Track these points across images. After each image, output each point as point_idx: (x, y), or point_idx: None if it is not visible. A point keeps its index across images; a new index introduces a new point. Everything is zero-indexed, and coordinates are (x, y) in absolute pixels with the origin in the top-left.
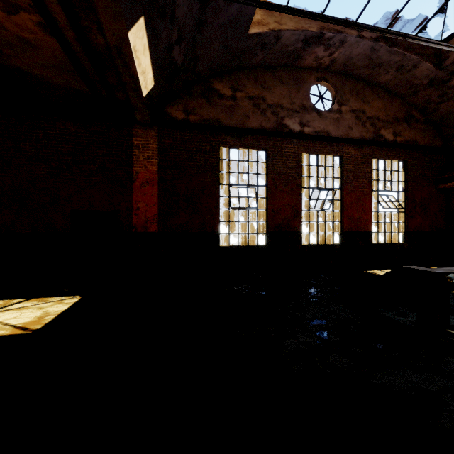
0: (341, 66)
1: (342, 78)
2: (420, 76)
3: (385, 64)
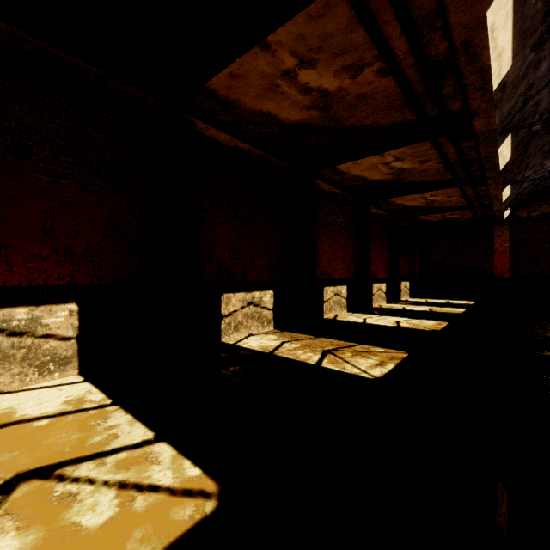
0: None
1: None
2: None
3: None
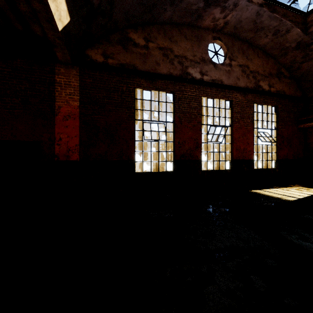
0: (232, 28)
1: (232, 39)
2: (290, 40)
3: (265, 29)
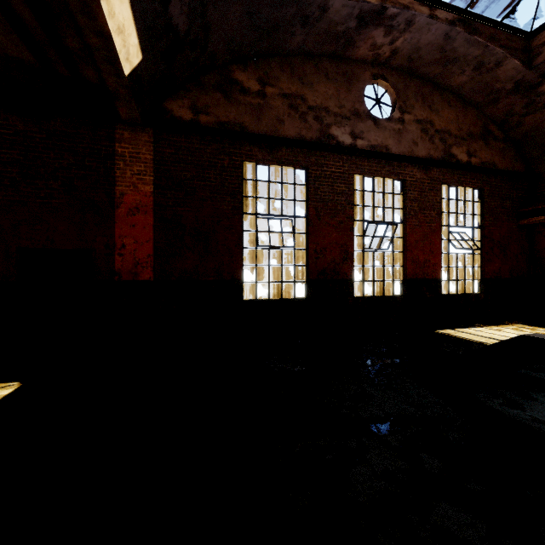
0: (405, 60)
1: (405, 77)
2: (503, 78)
3: (461, 60)
